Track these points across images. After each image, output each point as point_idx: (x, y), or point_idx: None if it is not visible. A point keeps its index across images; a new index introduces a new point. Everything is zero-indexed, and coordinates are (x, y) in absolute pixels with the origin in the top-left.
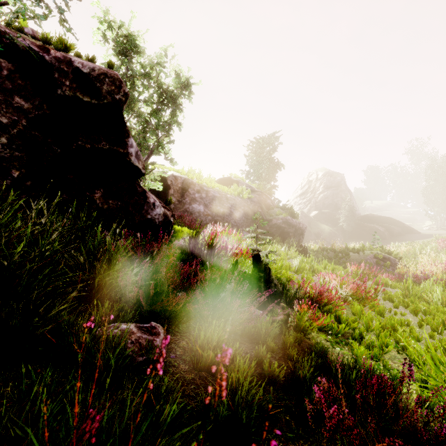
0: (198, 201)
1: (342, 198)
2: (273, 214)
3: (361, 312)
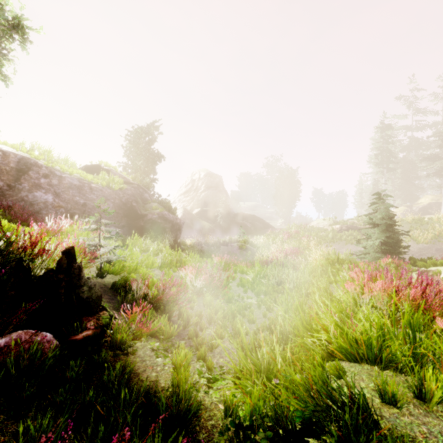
0: (44, 188)
1: (220, 198)
2: (149, 209)
3: (211, 303)
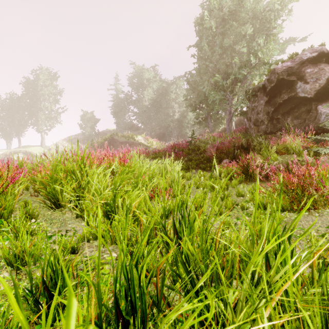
0: None
1: None
2: None
3: None
